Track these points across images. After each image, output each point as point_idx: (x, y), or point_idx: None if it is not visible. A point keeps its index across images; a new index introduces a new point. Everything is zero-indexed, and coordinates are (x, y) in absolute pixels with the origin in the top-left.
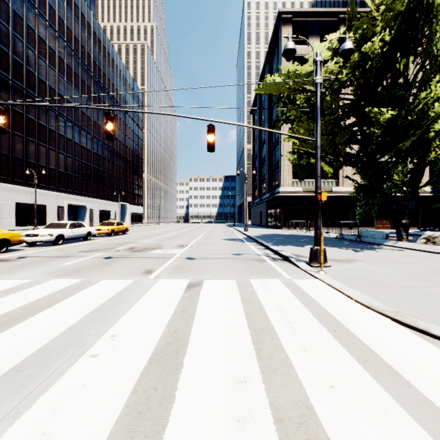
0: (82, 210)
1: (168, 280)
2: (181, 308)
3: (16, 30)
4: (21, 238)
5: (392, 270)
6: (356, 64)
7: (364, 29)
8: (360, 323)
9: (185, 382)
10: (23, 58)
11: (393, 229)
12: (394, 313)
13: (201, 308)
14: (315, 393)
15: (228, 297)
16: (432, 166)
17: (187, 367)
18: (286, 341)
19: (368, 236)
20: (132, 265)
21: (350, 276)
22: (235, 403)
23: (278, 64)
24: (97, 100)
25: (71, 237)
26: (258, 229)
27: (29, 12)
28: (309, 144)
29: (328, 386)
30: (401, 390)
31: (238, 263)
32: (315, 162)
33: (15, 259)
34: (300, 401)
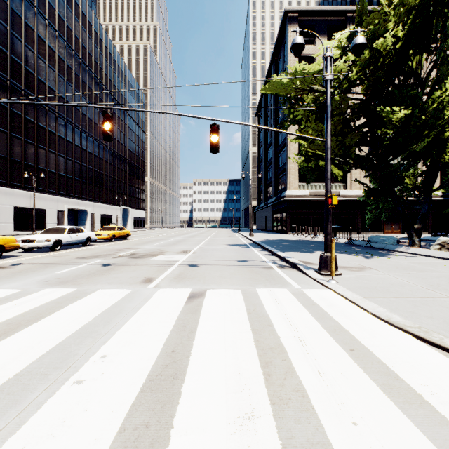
0: (83, 215)
1: (168, 290)
2: (181, 322)
3: (15, 29)
4: (16, 244)
5: (407, 279)
6: (367, 62)
7: (376, 25)
8: (380, 341)
9: (182, 417)
10: (22, 58)
11: (403, 234)
12: (416, 329)
13: (203, 322)
14: (335, 432)
15: (233, 309)
16: (443, 169)
17: (185, 397)
18: (298, 363)
19: (379, 242)
20: (131, 272)
21: (364, 286)
22: (241, 446)
23: (284, 64)
24: (98, 102)
25: (69, 243)
26: (264, 234)
27: (28, 11)
28: (317, 146)
29: (351, 423)
30: (437, 427)
31: (243, 271)
32: (325, 164)
33: (8, 266)
34: (319, 443)
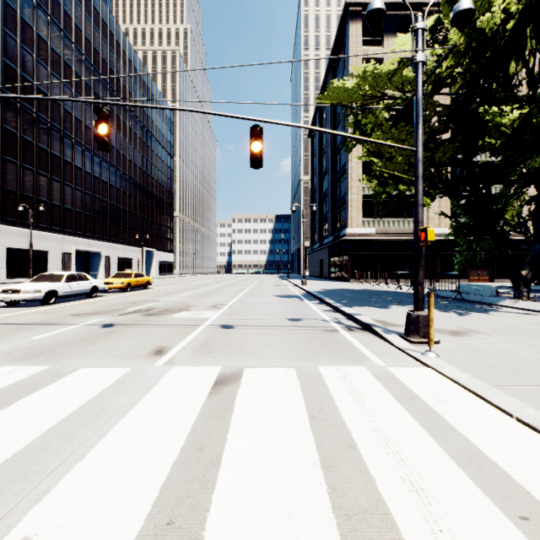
0: (96, 258)
1: (185, 370)
2: (196, 440)
3: (8, 26)
4: None
5: (539, 350)
6: (463, 51)
7: None
8: None
9: None
10: (17, 62)
11: (492, 282)
12: None
13: (233, 441)
14: None
15: (285, 410)
16: None
17: None
18: None
19: (471, 293)
20: (138, 338)
21: (479, 361)
22: None
23: (344, 71)
24: (114, 119)
25: (68, 294)
26: (319, 282)
27: (24, 3)
28: (395, 164)
29: None
30: None
31: (297, 335)
32: (415, 183)
33: None
34: None
